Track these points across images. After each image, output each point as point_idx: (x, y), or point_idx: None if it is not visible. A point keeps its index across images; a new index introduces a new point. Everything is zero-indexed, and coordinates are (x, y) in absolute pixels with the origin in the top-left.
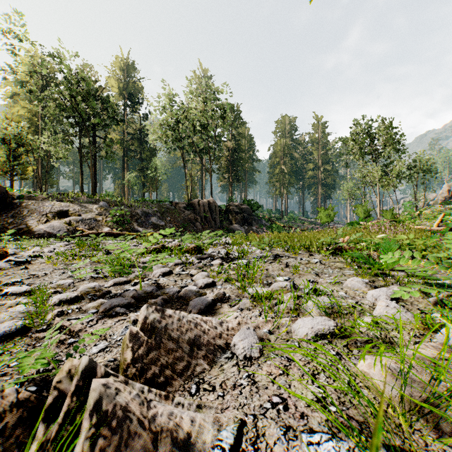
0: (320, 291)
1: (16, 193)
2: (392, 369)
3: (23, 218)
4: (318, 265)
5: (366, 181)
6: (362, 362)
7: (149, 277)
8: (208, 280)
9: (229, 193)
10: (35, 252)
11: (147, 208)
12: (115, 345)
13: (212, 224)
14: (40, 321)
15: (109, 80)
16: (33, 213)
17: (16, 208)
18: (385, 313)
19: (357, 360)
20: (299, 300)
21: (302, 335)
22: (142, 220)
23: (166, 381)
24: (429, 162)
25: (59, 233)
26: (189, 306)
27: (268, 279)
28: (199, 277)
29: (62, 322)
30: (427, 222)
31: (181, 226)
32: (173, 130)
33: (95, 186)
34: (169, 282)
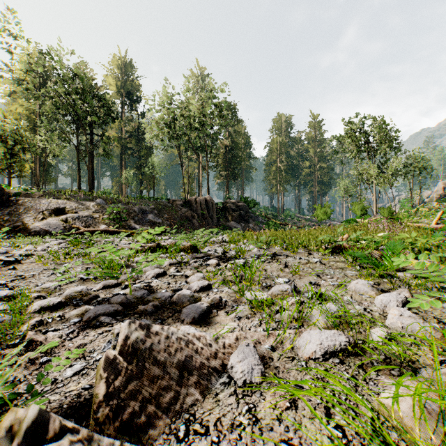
0: (323, 295)
1: (13, 191)
2: (425, 405)
3: (19, 215)
4: (318, 265)
5: (363, 178)
6: (383, 390)
7: (141, 278)
8: (204, 283)
9: (226, 191)
10: (28, 250)
11: (144, 206)
12: (93, 366)
13: (209, 222)
14: (11, 335)
15: (106, 78)
16: (29, 211)
17: (12, 206)
18: (399, 324)
19: (376, 387)
20: (301, 306)
21: (309, 352)
22: (139, 218)
23: (148, 421)
24: (424, 159)
25: (55, 230)
26: (182, 315)
27: (266, 281)
28: (194, 279)
29: (36, 336)
30: (425, 219)
31: (178, 223)
32: (170, 128)
33: (93, 183)
34: (162, 284)
